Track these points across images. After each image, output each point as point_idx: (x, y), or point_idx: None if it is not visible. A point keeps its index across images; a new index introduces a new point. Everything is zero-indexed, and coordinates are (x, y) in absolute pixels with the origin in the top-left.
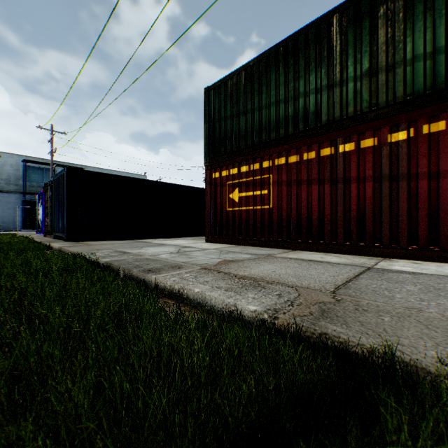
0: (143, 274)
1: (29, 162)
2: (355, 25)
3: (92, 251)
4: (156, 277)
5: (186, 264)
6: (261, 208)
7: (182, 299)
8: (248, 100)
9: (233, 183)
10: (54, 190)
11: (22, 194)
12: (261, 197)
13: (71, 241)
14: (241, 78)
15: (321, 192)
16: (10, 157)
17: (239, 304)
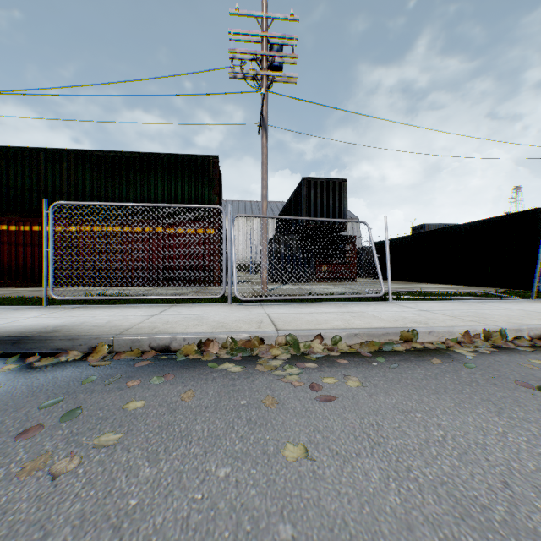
0: None
1: None
2: (54, 164)
3: None
4: None
5: None
6: None
7: None
8: None
9: None
10: None
11: None
12: None
13: None
14: None
15: (35, 252)
16: None
17: None
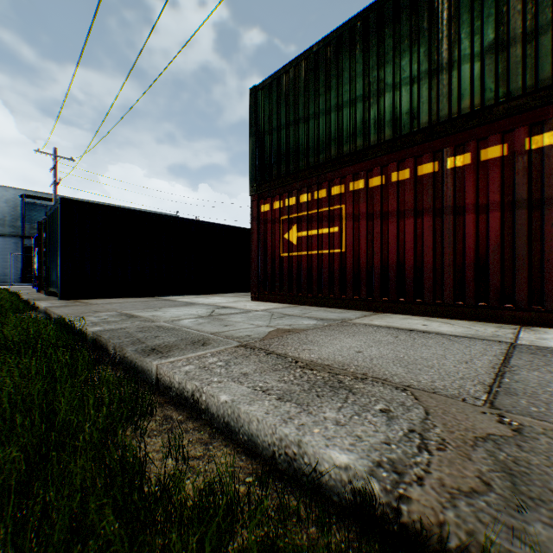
0: (140, 356)
1: (28, 197)
2: None
3: (86, 314)
4: (158, 364)
5: (216, 338)
6: (329, 253)
7: (198, 410)
8: (310, 101)
9: (289, 218)
10: (48, 230)
11: (20, 239)
12: (329, 237)
13: (68, 298)
14: (300, 70)
15: (419, 228)
16: (4, 191)
17: (309, 444)
